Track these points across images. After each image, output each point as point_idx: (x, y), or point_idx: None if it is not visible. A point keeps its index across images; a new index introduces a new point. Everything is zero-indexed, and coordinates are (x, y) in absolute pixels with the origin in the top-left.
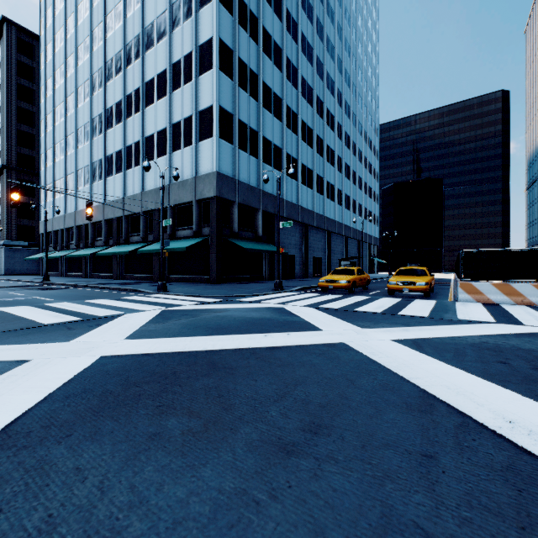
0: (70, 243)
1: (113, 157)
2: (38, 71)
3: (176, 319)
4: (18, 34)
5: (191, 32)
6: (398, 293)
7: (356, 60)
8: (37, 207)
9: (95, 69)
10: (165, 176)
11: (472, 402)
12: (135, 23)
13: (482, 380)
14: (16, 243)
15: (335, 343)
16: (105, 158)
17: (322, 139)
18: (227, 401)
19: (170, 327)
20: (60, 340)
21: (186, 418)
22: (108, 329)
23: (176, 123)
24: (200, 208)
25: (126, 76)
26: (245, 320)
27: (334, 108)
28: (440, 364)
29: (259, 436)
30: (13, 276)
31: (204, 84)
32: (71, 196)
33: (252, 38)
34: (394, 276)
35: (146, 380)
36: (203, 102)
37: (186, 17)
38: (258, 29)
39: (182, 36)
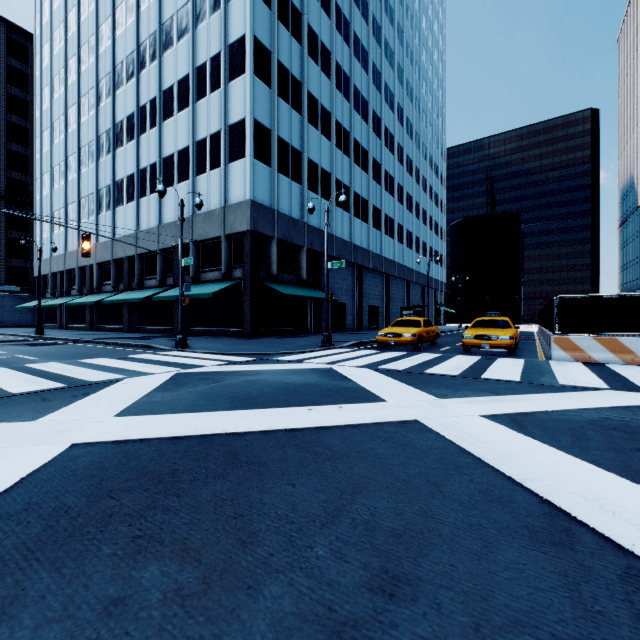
0: (71, 288)
1: (123, 183)
2: (33, 79)
3: (191, 386)
4: (9, 32)
5: (219, 28)
6: (475, 350)
7: (419, 69)
8: (32, 244)
9: (102, 74)
10: (187, 205)
11: (629, 525)
12: (151, 18)
13: (628, 482)
14: (5, 288)
15: (405, 420)
16: (114, 184)
17: (379, 164)
18: (247, 526)
19: (182, 397)
20: (24, 418)
21: (176, 563)
22: (96, 400)
23: (200, 140)
24: (230, 244)
25: (140, 83)
26: (282, 387)
27: (393, 127)
28: (559, 454)
29: (295, 604)
30: (2, 328)
31: (235, 92)
32: (72, 230)
33: (295, 37)
34: (470, 328)
35: (129, 486)
36: (234, 114)
37: (213, 9)
38: (302, 27)
39: (209, 33)
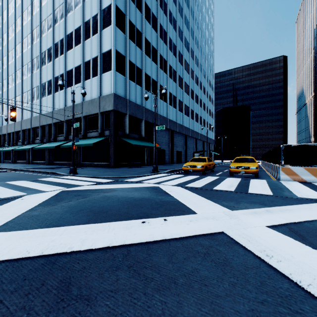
0: (18, 141)
1: (46, 84)
2: None
3: (66, 201)
4: None
5: (97, 1)
6: (235, 174)
7: (201, 32)
8: None
9: (34, 26)
10: (80, 96)
11: None
12: None
13: None
14: None
15: (214, 232)
16: (41, 85)
17: (182, 78)
18: None
19: (54, 211)
20: None
21: None
22: None
23: (87, 61)
24: (103, 117)
25: (54, 31)
26: (126, 201)
27: (189, 60)
28: None
29: None
30: None
31: (106, 35)
32: (18, 110)
33: (138, 8)
34: (233, 162)
35: None
36: (105, 47)
37: None
38: (142, 3)
39: (91, 4)
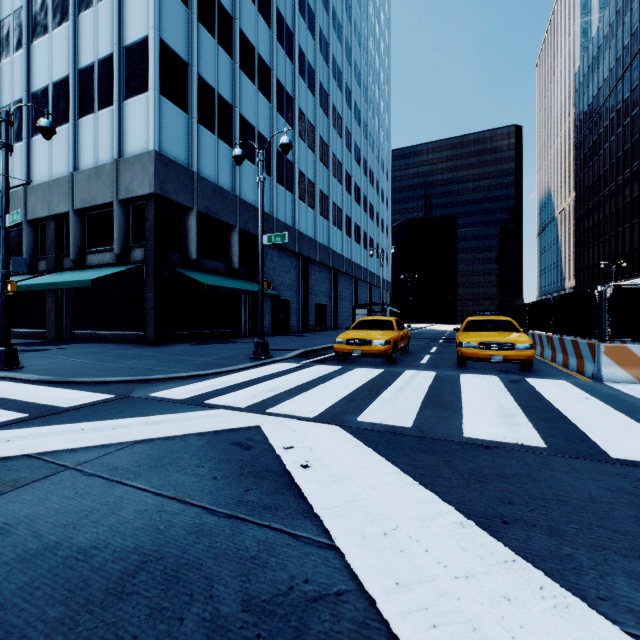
0: None
1: None
2: None
3: None
4: None
5: None
6: (468, 361)
7: (367, 54)
8: None
9: None
10: (66, 159)
11: None
12: None
13: None
14: None
15: None
16: None
17: (327, 144)
18: None
19: None
20: None
21: None
22: None
23: (85, 67)
24: (128, 214)
25: None
26: None
27: (341, 107)
28: None
29: None
30: None
31: None
32: None
33: None
34: (463, 331)
35: None
36: (132, 30)
37: None
38: None
39: None
